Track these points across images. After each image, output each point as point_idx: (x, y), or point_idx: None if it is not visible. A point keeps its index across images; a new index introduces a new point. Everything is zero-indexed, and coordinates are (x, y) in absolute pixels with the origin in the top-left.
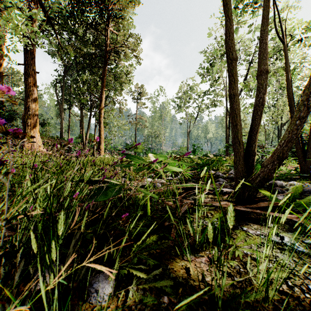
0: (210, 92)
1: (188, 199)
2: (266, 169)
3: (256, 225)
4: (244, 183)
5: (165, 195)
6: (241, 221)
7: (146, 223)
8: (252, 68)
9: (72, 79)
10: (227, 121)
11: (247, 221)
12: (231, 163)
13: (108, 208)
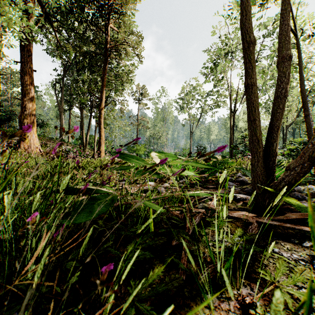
0: (213, 92)
1: (196, 207)
2: (293, 172)
3: (288, 243)
4: (263, 189)
5: (171, 203)
6: (267, 237)
7: (149, 243)
8: (258, 67)
9: (72, 80)
10: (231, 122)
11: (274, 237)
12: (237, 165)
13: (86, 238)
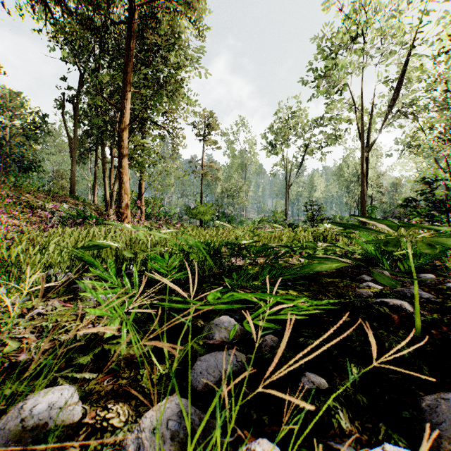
0: (324, 119)
1: None
2: None
3: None
4: None
5: None
6: None
7: None
8: (421, 57)
9: None
10: (364, 163)
11: None
12: None
13: None
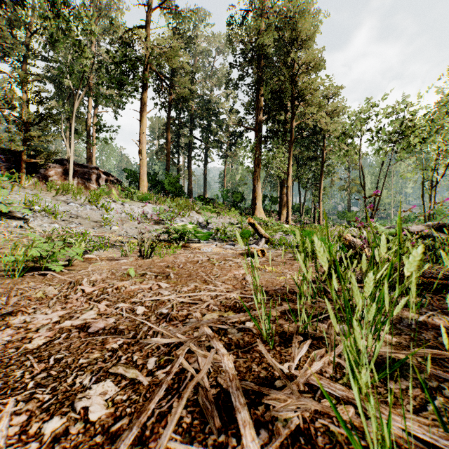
0: None
1: None
2: None
3: None
4: None
5: None
6: None
7: None
8: None
9: None
10: None
11: None
12: None
13: None
